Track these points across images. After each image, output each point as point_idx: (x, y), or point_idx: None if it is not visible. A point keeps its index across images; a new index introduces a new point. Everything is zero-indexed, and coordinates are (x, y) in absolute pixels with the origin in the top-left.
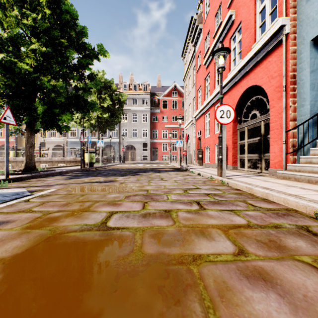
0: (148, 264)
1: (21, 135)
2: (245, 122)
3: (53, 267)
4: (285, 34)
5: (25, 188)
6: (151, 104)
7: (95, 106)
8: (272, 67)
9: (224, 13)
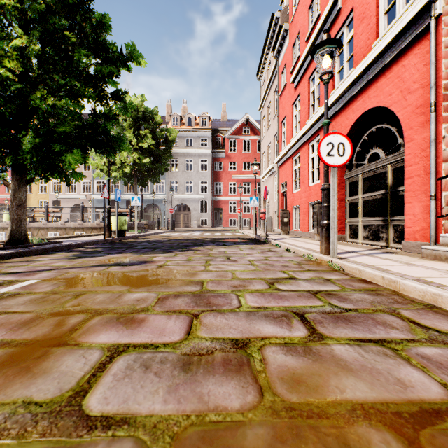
0: None
1: None
2: (359, 168)
3: None
4: (435, 15)
5: None
6: (212, 145)
7: (123, 142)
8: (408, 74)
9: (324, 0)
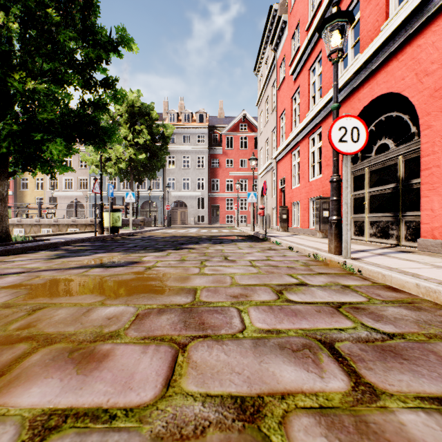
0: None
1: (21, 187)
2: (366, 160)
3: None
4: None
5: None
6: (209, 142)
7: (114, 133)
8: (425, 55)
9: None
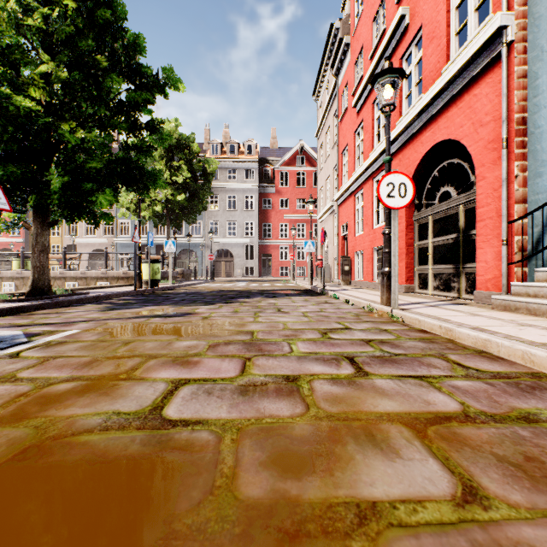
0: (247, 534)
1: None
2: (429, 208)
3: (7, 545)
4: (507, 42)
5: (21, 327)
6: (260, 179)
7: (159, 179)
8: (480, 105)
9: (390, 13)
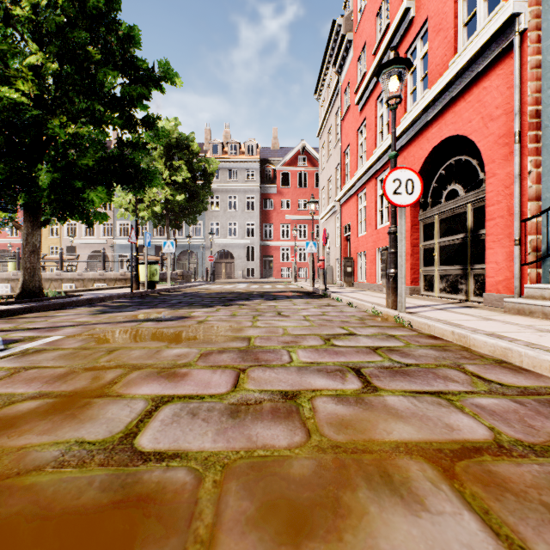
0: None
1: None
2: (435, 207)
3: None
4: (519, 31)
5: (2, 333)
6: (261, 179)
7: (155, 177)
8: (490, 98)
9: (394, 6)
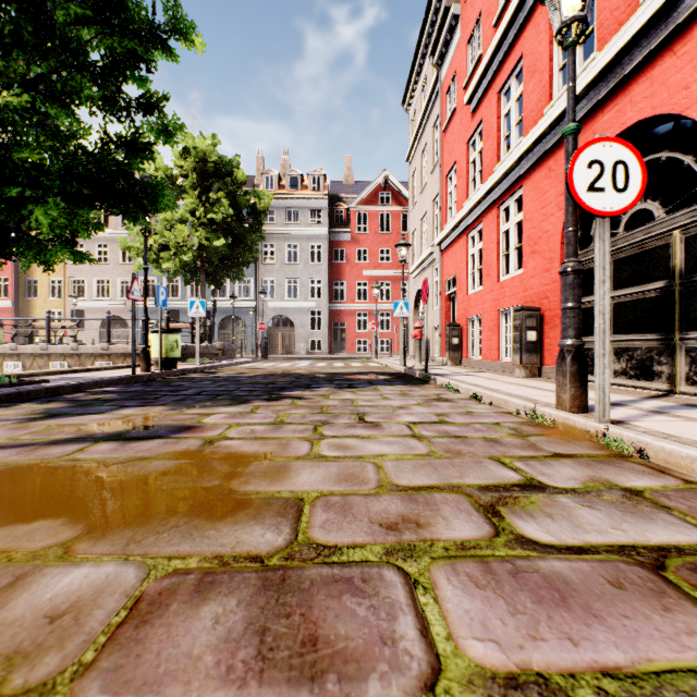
0: None
1: (27, 294)
2: None
3: None
4: None
5: None
6: (330, 222)
7: (162, 194)
8: None
9: None
